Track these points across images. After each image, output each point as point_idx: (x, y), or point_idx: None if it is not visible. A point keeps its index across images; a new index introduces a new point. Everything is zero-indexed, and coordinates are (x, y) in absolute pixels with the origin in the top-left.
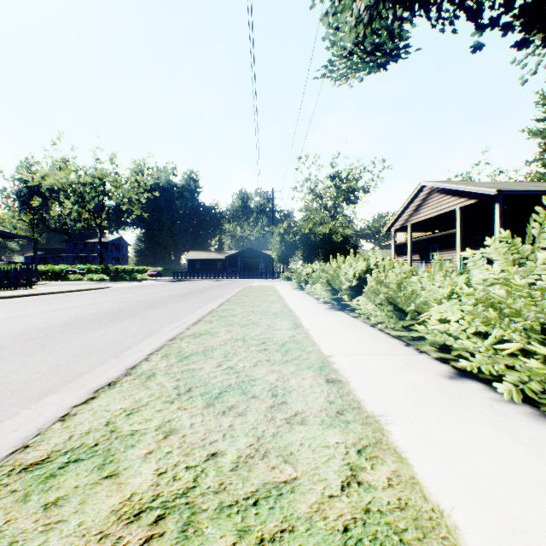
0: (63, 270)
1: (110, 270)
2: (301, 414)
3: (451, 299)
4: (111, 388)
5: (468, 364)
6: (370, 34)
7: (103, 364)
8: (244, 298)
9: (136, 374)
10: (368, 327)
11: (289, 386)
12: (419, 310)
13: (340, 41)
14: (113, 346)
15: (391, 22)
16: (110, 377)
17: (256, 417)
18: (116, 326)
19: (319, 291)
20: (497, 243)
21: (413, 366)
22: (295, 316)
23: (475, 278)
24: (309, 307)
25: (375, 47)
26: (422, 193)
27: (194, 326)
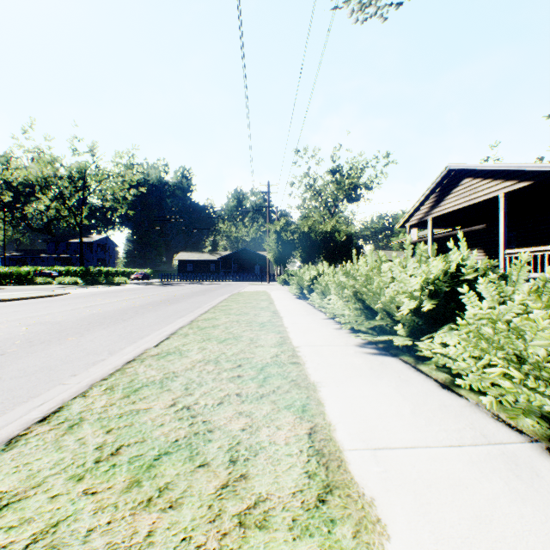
0: (30, 273)
1: (91, 272)
2: None
3: None
4: None
5: None
6: None
7: None
8: (221, 315)
9: None
10: None
11: None
12: None
13: None
14: None
15: None
16: None
17: None
18: None
19: (335, 306)
20: None
21: None
22: (308, 387)
23: None
24: (326, 342)
25: None
26: (449, 179)
27: None
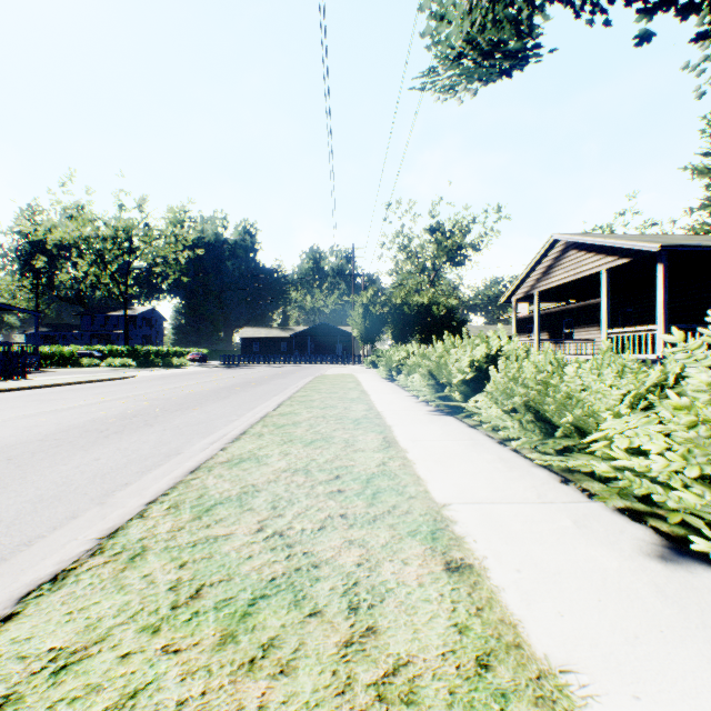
0: (74, 353)
1: (138, 352)
2: (406, 667)
3: (636, 410)
4: (53, 589)
5: (710, 546)
6: (491, 23)
7: (74, 519)
8: (313, 394)
9: (112, 550)
10: (495, 445)
11: (380, 581)
12: (579, 425)
13: (447, 38)
14: (102, 481)
15: (517, 10)
16: (63, 559)
17: (315, 680)
18: (120, 441)
19: (418, 384)
20: (660, 318)
21: (588, 529)
22: (385, 426)
23: (693, 380)
24: (404, 409)
25: (496, 45)
26: (554, 250)
27: (235, 443)
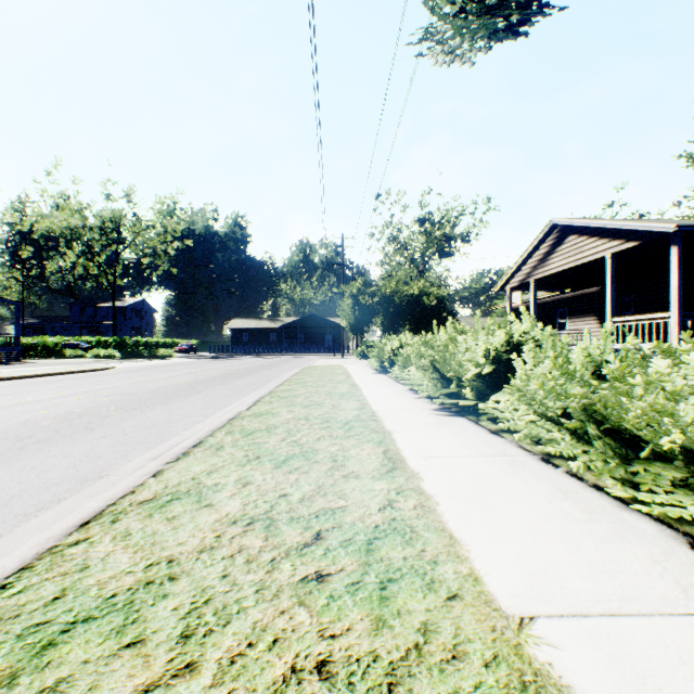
0: (58, 344)
1: (126, 343)
2: None
3: None
4: None
5: None
6: None
7: None
8: (298, 387)
9: None
10: (540, 464)
11: None
12: None
13: None
14: None
15: None
16: None
17: None
18: (33, 455)
19: (415, 377)
20: (674, 304)
21: None
22: (384, 432)
23: None
24: (404, 407)
25: None
26: (553, 235)
27: (178, 463)
